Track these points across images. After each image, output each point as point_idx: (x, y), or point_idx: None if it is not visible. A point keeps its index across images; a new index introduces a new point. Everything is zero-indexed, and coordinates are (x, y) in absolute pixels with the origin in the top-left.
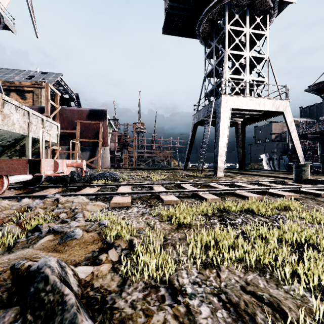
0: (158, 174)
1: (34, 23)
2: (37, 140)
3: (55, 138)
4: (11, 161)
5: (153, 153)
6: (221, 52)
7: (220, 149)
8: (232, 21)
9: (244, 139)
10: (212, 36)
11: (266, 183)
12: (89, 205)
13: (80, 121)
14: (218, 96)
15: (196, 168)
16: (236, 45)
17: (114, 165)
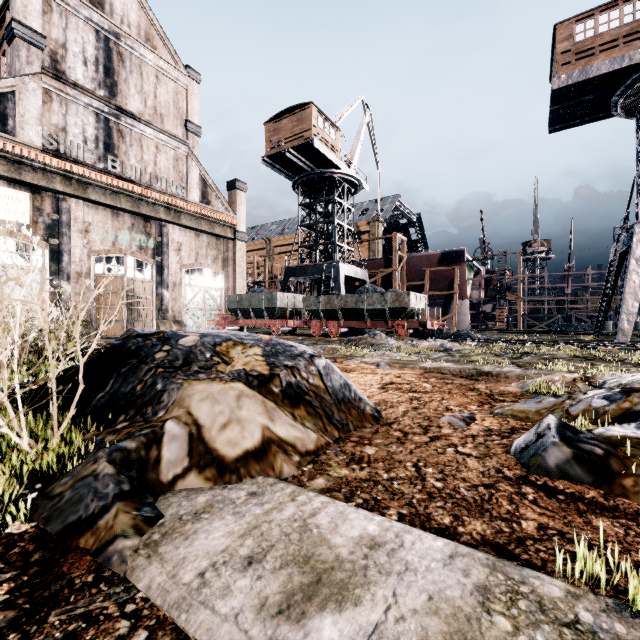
0: (528, 337)
1: (376, 156)
2: (418, 309)
3: (424, 306)
4: (412, 322)
5: (566, 302)
6: None
7: (626, 304)
8: None
9: None
10: None
11: None
12: (450, 343)
13: (430, 269)
14: (632, 226)
15: None
16: None
17: (477, 326)
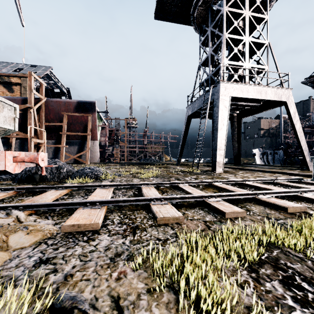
0: (149, 170)
1: (19, 10)
2: None
3: (11, 124)
4: None
5: (144, 147)
6: (216, 40)
7: (219, 141)
8: (230, 2)
9: (240, 132)
10: (207, 22)
11: (282, 181)
12: (17, 234)
13: (67, 113)
14: (216, 84)
15: (189, 163)
16: (233, 30)
17: (104, 160)
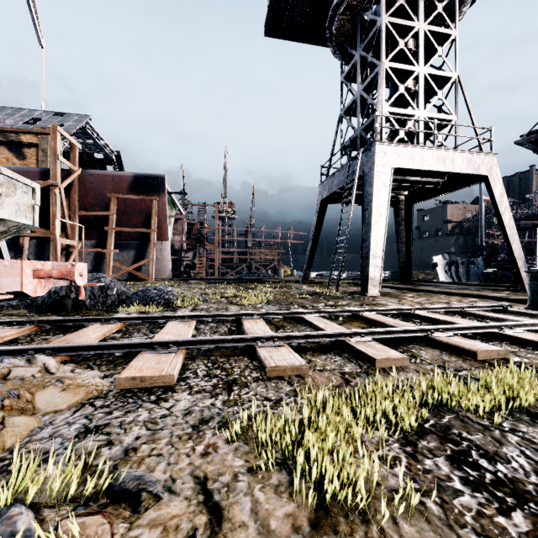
0: (256, 292)
1: (36, 20)
2: None
3: (28, 215)
4: None
5: (248, 253)
6: (370, 71)
7: (373, 243)
8: (392, 8)
9: (411, 228)
10: (355, 41)
11: (477, 310)
12: (48, 391)
13: (117, 195)
14: (368, 146)
15: (324, 279)
16: (398, 55)
17: (180, 274)
